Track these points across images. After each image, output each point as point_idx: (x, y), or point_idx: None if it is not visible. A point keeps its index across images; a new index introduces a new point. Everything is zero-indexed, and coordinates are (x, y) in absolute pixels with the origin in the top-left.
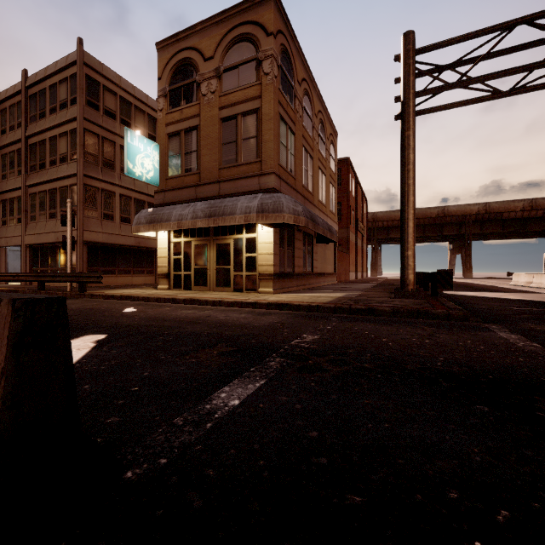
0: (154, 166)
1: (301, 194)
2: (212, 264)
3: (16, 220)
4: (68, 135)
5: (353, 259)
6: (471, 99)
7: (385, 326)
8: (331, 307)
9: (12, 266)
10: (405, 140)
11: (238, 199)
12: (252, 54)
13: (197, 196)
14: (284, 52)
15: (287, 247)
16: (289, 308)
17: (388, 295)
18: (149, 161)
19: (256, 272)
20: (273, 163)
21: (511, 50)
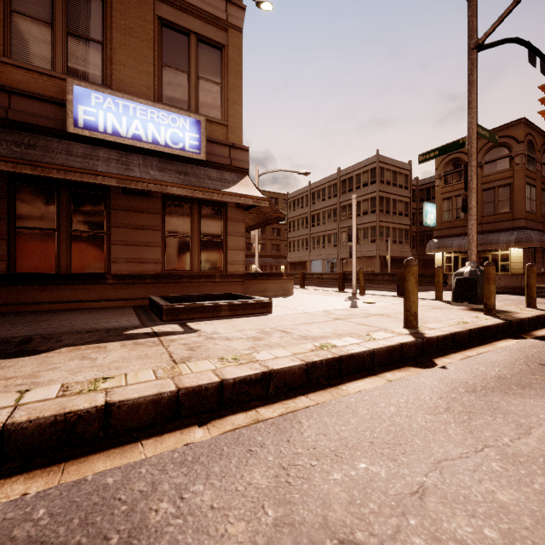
0: (434, 217)
1: (540, 222)
2: None
3: (332, 246)
4: (368, 200)
5: None
6: None
7: None
8: None
9: (319, 269)
10: None
11: (500, 235)
12: (506, 153)
13: (465, 232)
14: (529, 143)
15: (530, 257)
16: (541, 289)
17: None
18: (432, 215)
19: (509, 273)
20: (522, 212)
21: None
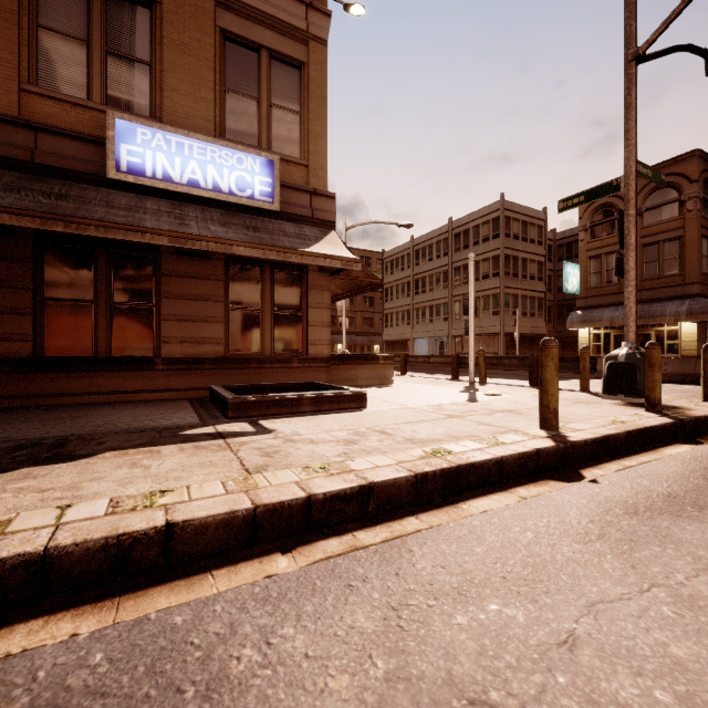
0: (577, 281)
1: None
2: None
3: (442, 319)
4: (490, 260)
5: None
6: None
7: None
8: None
9: (425, 350)
10: None
11: (666, 305)
12: (674, 197)
13: (619, 301)
14: (705, 183)
15: (707, 334)
16: None
17: None
18: (574, 279)
19: (678, 355)
20: (696, 275)
21: None
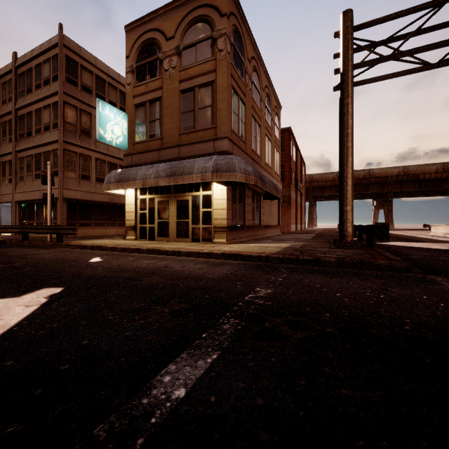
0: (123, 133)
1: (250, 157)
2: (173, 218)
3: (8, 181)
4: (51, 107)
5: (294, 213)
6: (402, 71)
7: (334, 278)
8: (280, 258)
9: (5, 220)
10: (344, 107)
11: (196, 160)
12: (208, 33)
13: (160, 158)
14: (236, 32)
15: (238, 203)
16: (241, 258)
17: (328, 245)
18: (118, 128)
19: (211, 225)
20: (226, 128)
21: (439, 27)
